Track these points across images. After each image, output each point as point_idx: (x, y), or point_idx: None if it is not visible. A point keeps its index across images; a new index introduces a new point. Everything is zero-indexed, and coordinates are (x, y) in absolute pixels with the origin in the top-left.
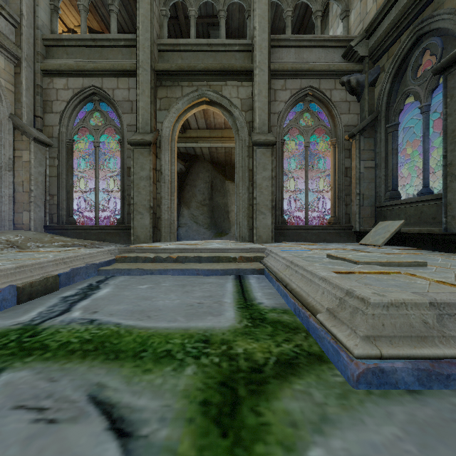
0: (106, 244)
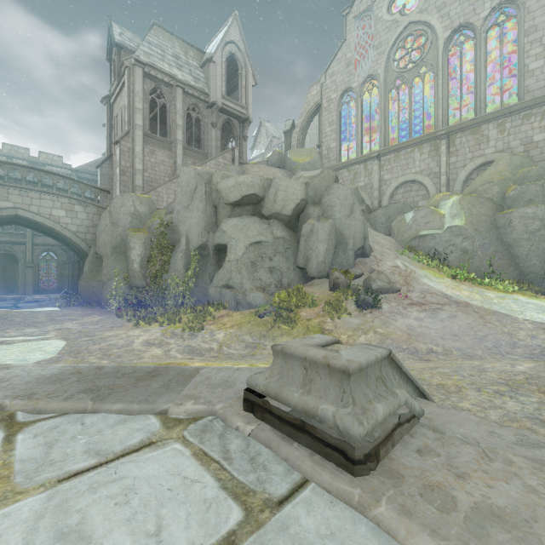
0: None
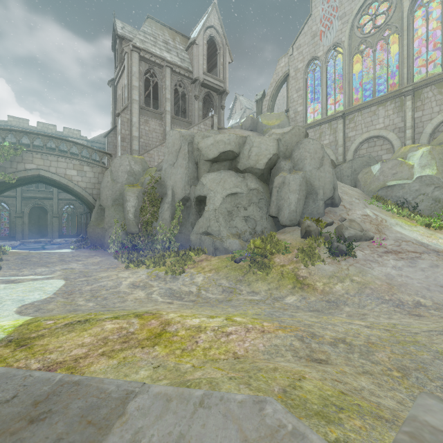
0: (11, 241)
